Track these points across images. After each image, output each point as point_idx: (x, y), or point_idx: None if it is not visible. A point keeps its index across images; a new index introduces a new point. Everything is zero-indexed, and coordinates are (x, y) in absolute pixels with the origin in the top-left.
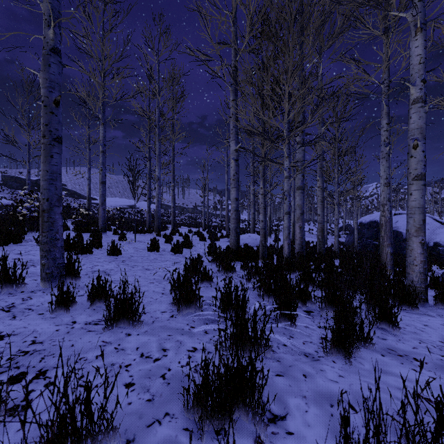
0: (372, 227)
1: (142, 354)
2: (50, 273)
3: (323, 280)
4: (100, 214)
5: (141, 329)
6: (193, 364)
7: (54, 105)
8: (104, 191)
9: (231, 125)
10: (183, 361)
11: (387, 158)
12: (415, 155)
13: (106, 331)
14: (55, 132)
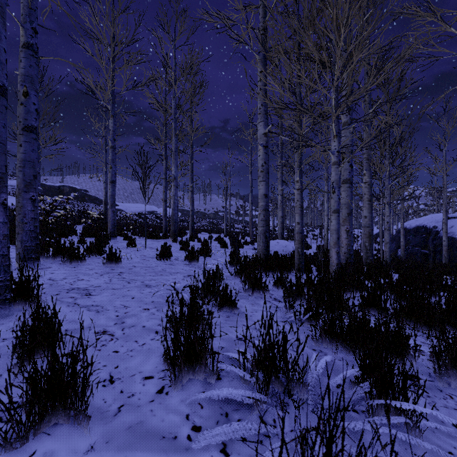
0: (419, 233)
1: None
2: None
3: (403, 308)
4: (109, 217)
5: (84, 438)
6: None
7: None
8: (114, 191)
9: (258, 103)
10: None
11: None
12: None
13: None
14: None
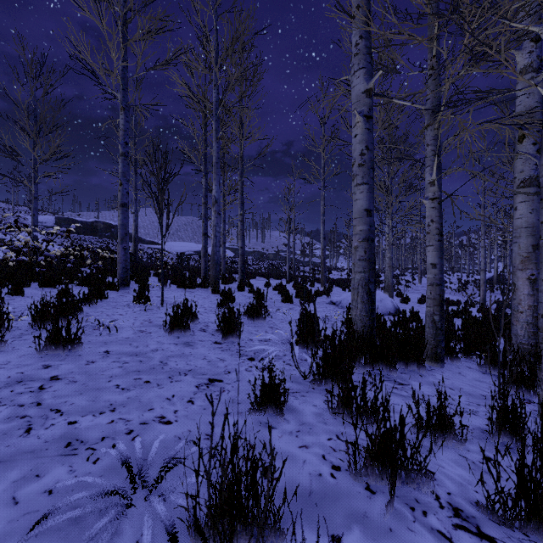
0: None
1: None
2: None
3: None
4: (118, 256)
5: None
6: None
7: None
8: (125, 218)
9: (354, 34)
10: None
11: None
12: None
13: None
14: None
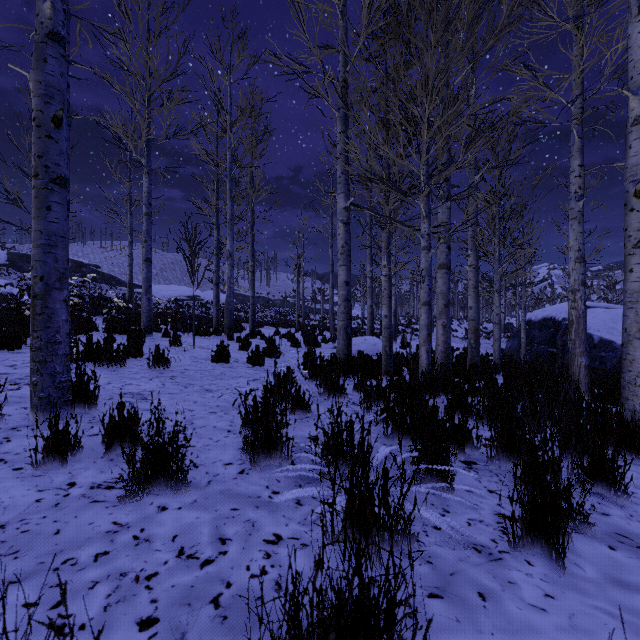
0: (546, 327)
1: (181, 549)
2: (47, 398)
3: (486, 409)
4: (143, 306)
5: (187, 496)
6: (273, 572)
7: (53, 124)
8: (149, 272)
9: (338, 170)
10: (255, 564)
11: (580, 219)
12: (639, 208)
13: (124, 501)
14: (55, 168)
